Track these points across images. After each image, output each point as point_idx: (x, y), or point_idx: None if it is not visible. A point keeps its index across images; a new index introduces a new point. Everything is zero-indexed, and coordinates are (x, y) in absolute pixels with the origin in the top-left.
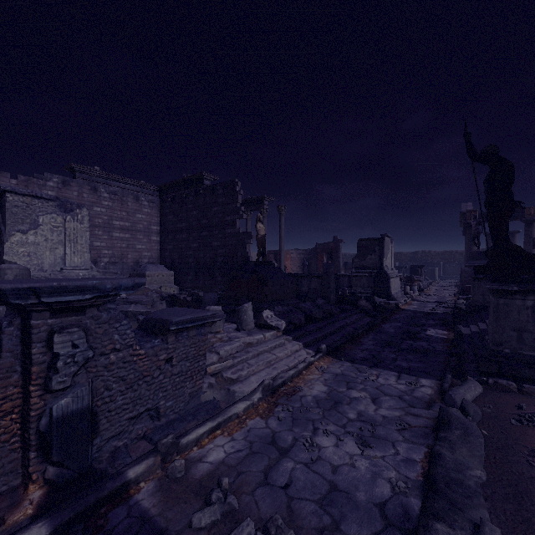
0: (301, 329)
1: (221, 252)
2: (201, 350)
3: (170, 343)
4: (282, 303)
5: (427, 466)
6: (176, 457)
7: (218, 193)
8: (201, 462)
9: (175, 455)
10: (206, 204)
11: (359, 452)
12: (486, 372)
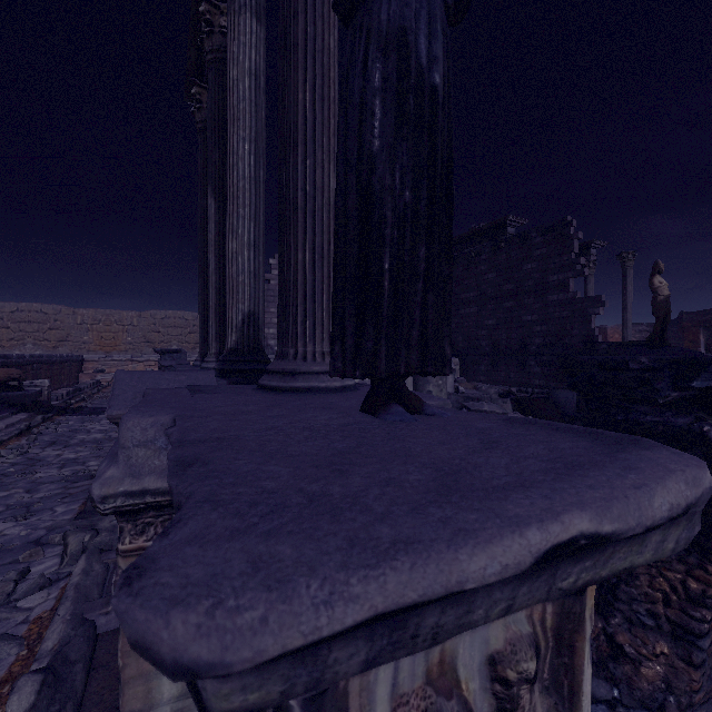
0: None
1: (540, 330)
2: None
3: None
4: None
5: None
6: None
7: (533, 243)
8: None
9: None
10: (510, 261)
11: None
12: None
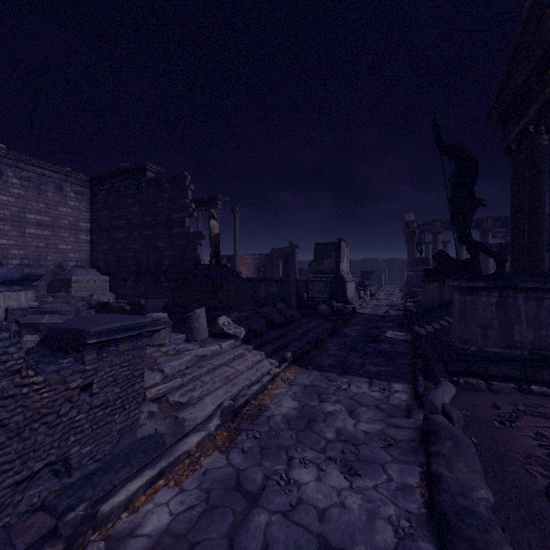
0: (262, 337)
1: (168, 254)
2: (138, 369)
3: (89, 363)
4: (238, 309)
5: (426, 491)
6: (92, 536)
7: (164, 187)
8: (133, 537)
9: (91, 533)
10: (149, 199)
11: (346, 485)
12: (456, 372)
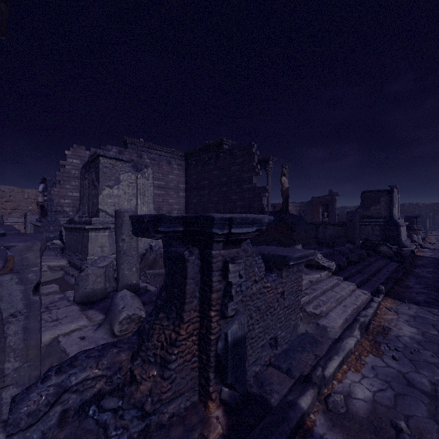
0: (345, 271)
1: (239, 204)
2: (299, 286)
3: (283, 278)
4: (306, 247)
5: None
6: (324, 390)
7: (236, 155)
8: (353, 398)
9: (323, 387)
10: (225, 164)
11: None
12: None
